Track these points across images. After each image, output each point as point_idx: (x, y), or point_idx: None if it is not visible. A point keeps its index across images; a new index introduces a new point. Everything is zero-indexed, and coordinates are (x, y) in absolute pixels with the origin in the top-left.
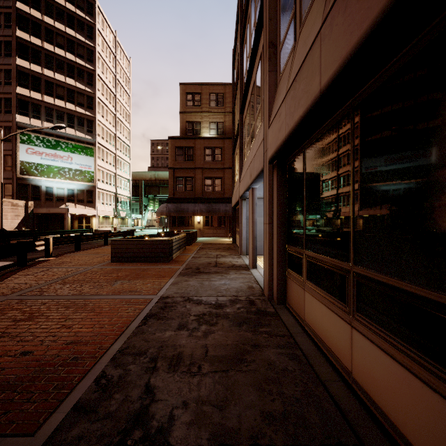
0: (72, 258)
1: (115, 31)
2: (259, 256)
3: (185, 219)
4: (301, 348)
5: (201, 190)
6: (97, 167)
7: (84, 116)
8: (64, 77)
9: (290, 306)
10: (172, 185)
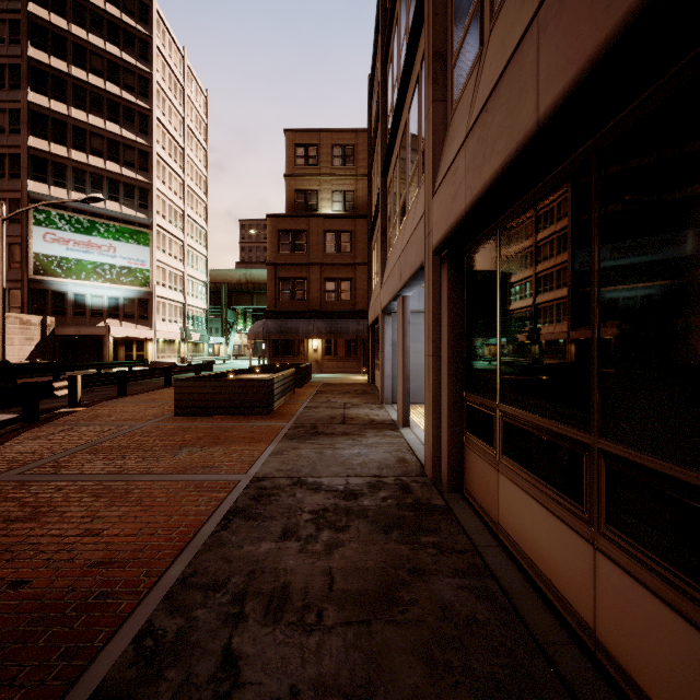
0: (113, 409)
1: (183, 49)
2: (413, 406)
3: (294, 344)
4: (496, 577)
5: (319, 299)
6: (156, 263)
7: (135, 183)
8: (103, 120)
9: (470, 495)
10: (273, 290)
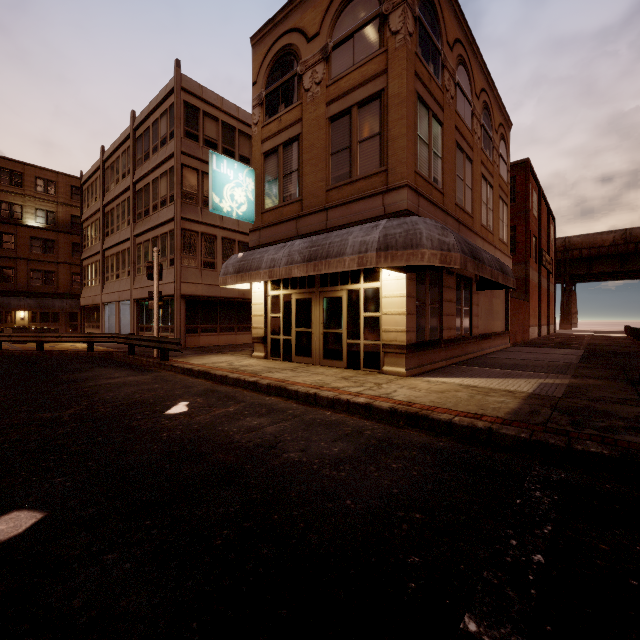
0: None
1: None
2: None
3: (2, 314)
4: None
5: (26, 283)
6: None
7: None
8: None
9: None
10: None
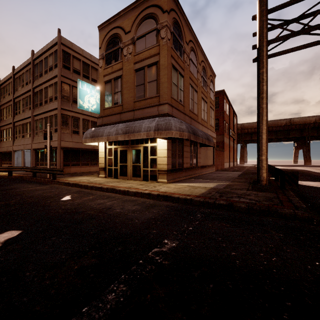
0: None
1: None
2: None
3: None
4: None
5: None
6: None
7: None
8: None
9: None
10: None
